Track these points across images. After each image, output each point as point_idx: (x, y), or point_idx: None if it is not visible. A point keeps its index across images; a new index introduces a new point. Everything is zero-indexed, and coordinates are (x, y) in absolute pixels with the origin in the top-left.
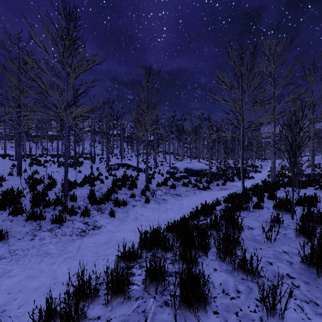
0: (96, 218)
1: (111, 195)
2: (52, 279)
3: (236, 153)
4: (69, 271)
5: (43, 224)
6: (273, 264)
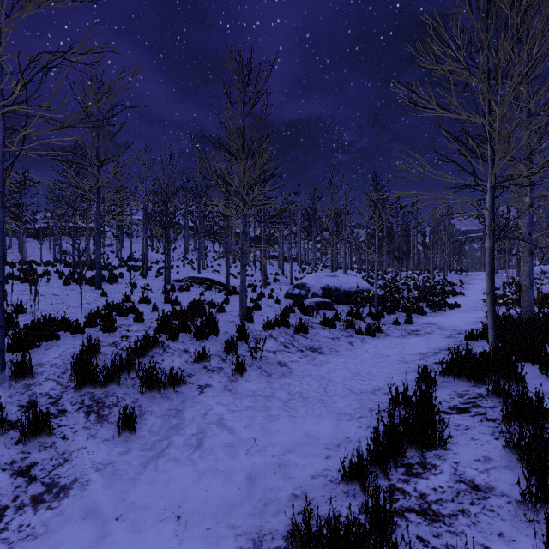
0: (72, 442)
1: (146, 358)
2: None
3: (412, 259)
4: None
5: None
6: None
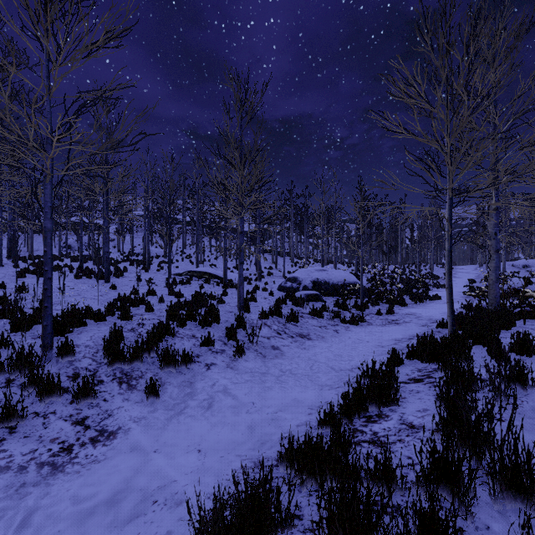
0: (112, 403)
1: (161, 342)
2: None
3: (399, 253)
4: None
5: None
6: None
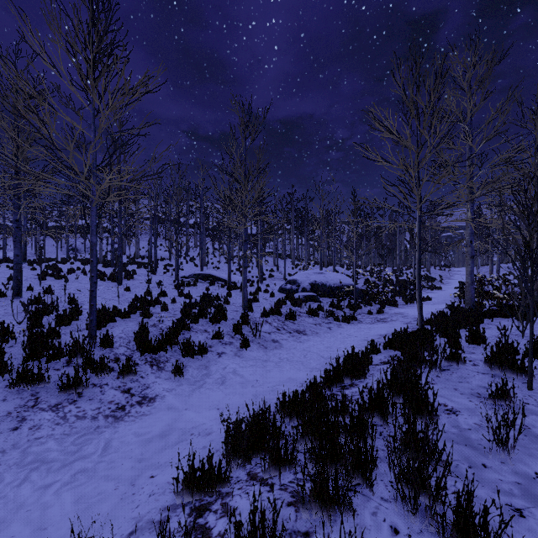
0: (147, 379)
1: (179, 335)
2: (35, 532)
3: (398, 256)
4: (75, 509)
5: (43, 395)
6: (527, 516)
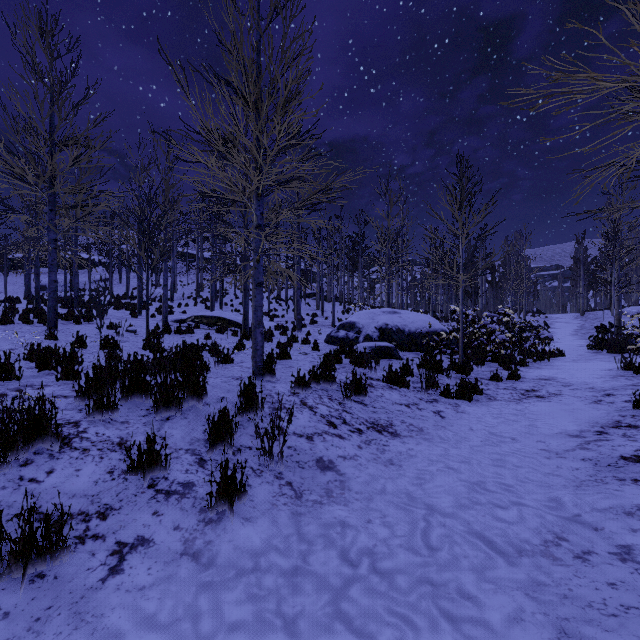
0: None
1: (3, 470)
2: None
3: (480, 298)
4: None
5: None
6: None
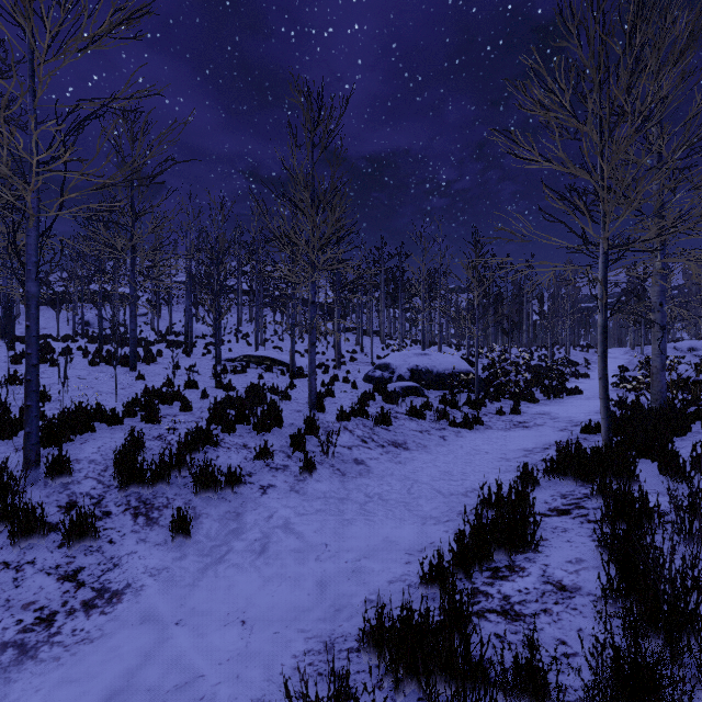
0: (120, 546)
1: (198, 454)
2: None
3: (525, 332)
4: None
5: None
6: None
